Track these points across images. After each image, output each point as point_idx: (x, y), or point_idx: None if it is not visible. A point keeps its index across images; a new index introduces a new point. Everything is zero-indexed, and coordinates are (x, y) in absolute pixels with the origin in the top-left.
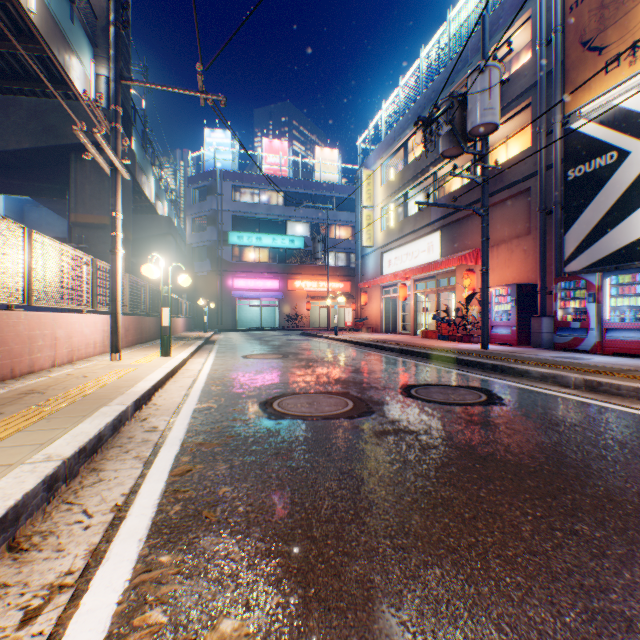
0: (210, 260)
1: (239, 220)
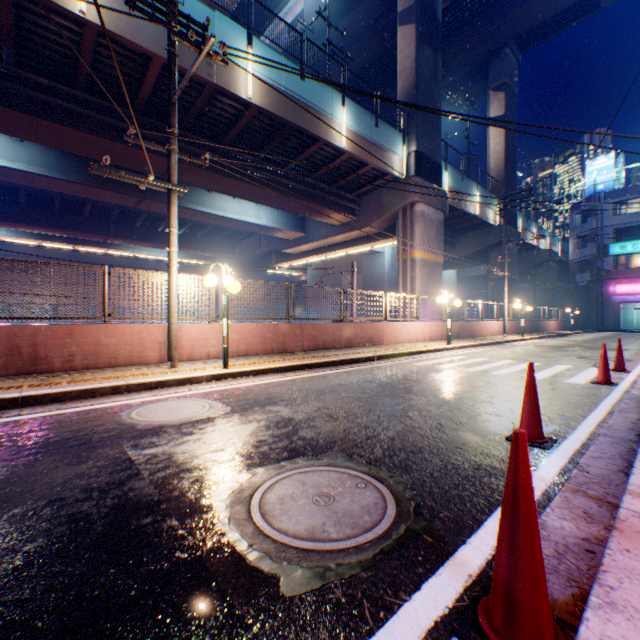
0: (588, 272)
1: (621, 231)
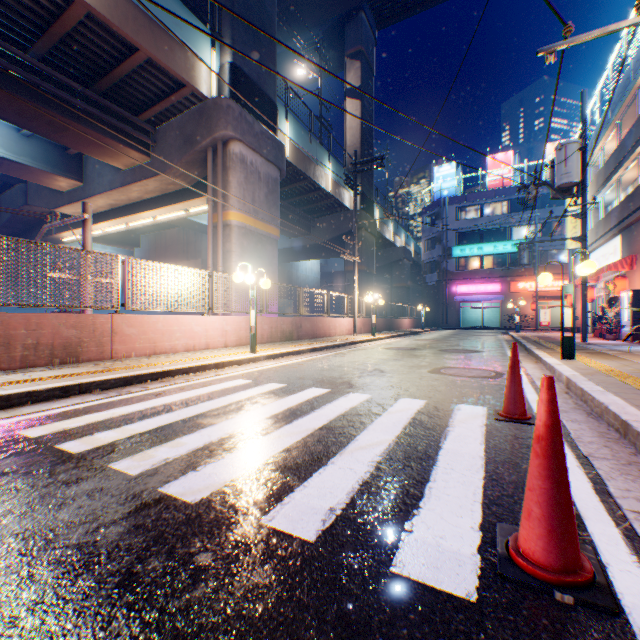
0: (436, 272)
1: (461, 235)
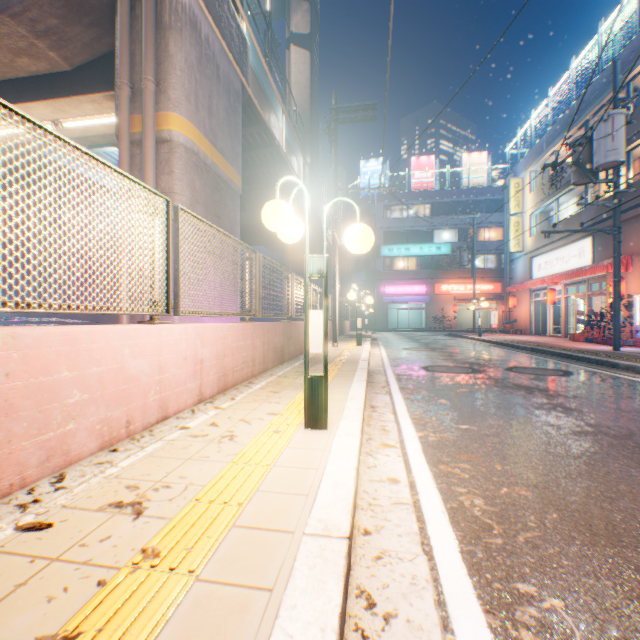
0: (365, 271)
1: (389, 234)
